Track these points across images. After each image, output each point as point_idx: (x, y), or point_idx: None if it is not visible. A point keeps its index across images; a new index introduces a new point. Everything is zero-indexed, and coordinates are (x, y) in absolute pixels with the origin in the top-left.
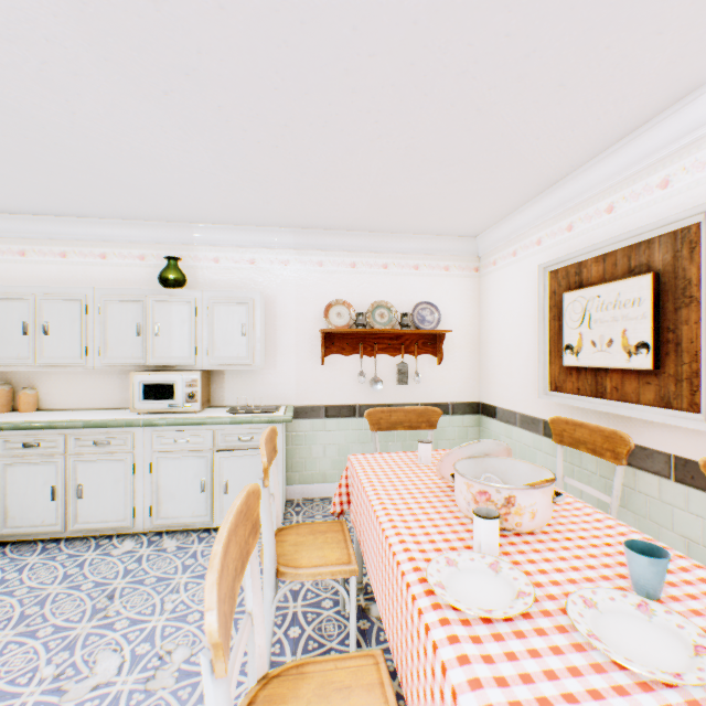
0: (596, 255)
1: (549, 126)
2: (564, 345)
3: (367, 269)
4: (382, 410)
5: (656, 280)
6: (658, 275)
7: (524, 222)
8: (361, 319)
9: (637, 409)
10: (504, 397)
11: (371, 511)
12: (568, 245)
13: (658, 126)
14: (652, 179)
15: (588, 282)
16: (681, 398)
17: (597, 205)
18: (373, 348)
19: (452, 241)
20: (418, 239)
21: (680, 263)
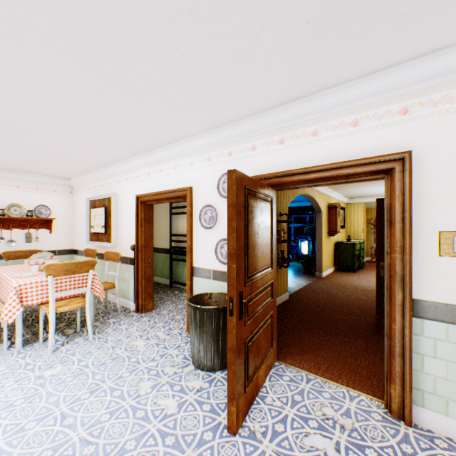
0: (98, 199)
1: (75, 162)
2: (92, 226)
3: (7, 187)
4: (12, 252)
5: (107, 209)
6: (107, 208)
7: (85, 180)
8: (2, 212)
9: (104, 243)
10: (81, 245)
11: (0, 275)
12: (96, 193)
13: (107, 169)
14: (109, 181)
15: (97, 207)
16: (110, 239)
17: (101, 183)
18: (10, 225)
19: (58, 179)
20: (39, 177)
21: (110, 206)
